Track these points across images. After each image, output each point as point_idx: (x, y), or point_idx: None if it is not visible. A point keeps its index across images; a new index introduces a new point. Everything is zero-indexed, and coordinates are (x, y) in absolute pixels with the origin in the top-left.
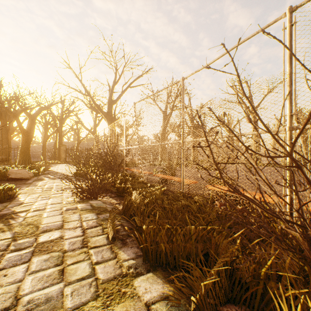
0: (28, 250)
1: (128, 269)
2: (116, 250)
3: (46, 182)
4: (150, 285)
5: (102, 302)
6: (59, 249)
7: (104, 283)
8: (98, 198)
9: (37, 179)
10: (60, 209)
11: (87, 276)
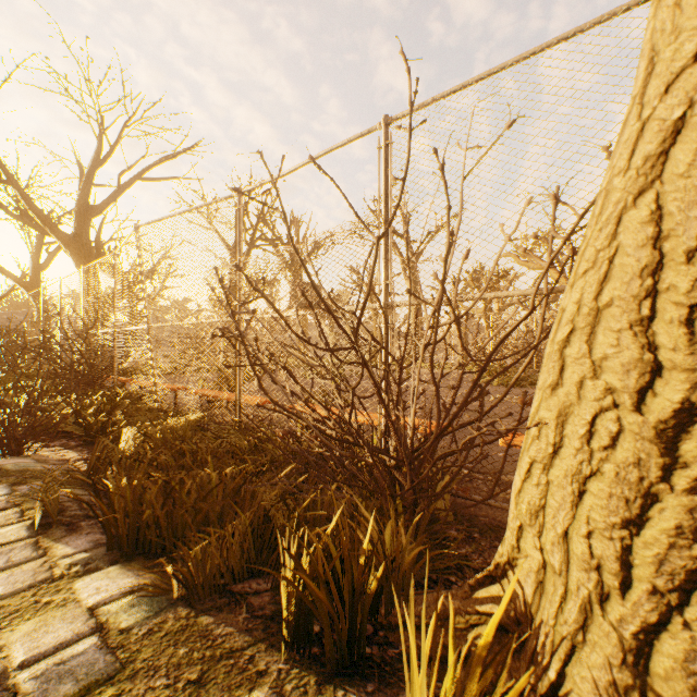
0: None
1: (69, 569)
2: (50, 543)
3: None
4: (110, 581)
5: None
6: None
7: (3, 599)
8: (24, 452)
9: None
10: None
11: None
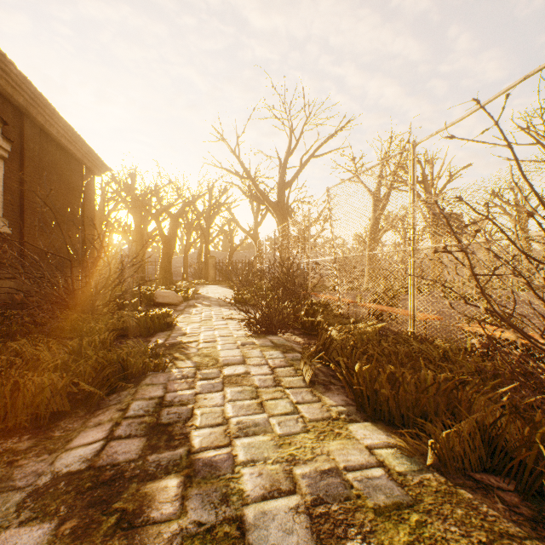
0: (217, 380)
1: (338, 415)
2: (319, 394)
3: (202, 310)
4: (369, 432)
5: (315, 435)
6: (250, 384)
7: (312, 421)
8: (278, 333)
9: (188, 305)
10: (234, 343)
11: (290, 412)
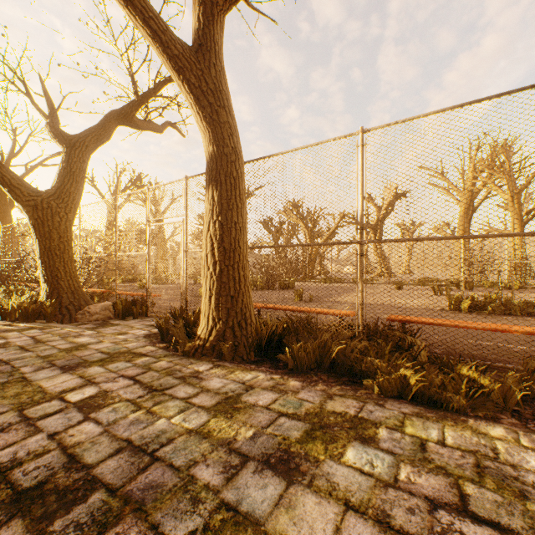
0: None
1: None
2: None
3: None
4: None
5: None
6: None
7: None
8: None
9: None
10: None
11: None
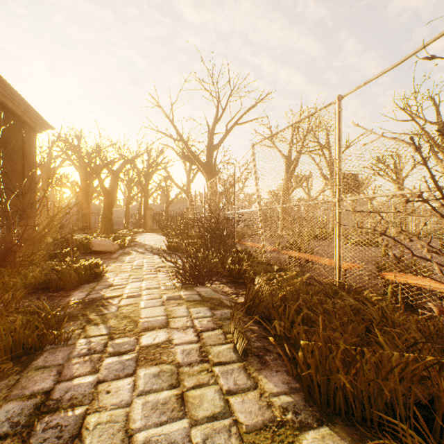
0: (130, 355)
1: (283, 413)
2: (254, 372)
3: (135, 258)
4: None
5: None
6: (170, 360)
7: (251, 433)
8: (206, 284)
9: (123, 253)
10: (159, 297)
11: (219, 413)
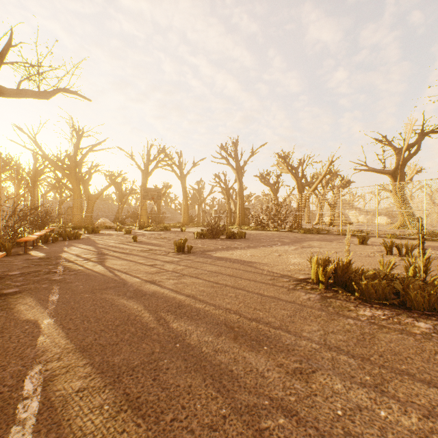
0: None
1: None
2: None
3: None
4: None
5: None
6: None
7: None
8: None
9: None
10: None
11: None
